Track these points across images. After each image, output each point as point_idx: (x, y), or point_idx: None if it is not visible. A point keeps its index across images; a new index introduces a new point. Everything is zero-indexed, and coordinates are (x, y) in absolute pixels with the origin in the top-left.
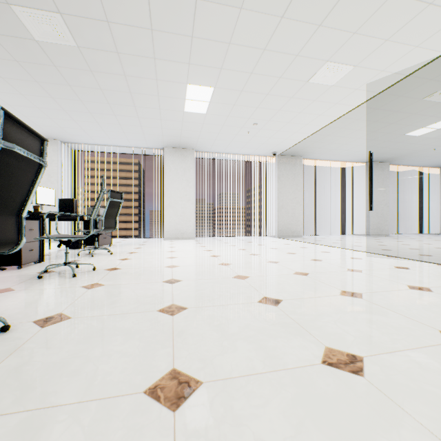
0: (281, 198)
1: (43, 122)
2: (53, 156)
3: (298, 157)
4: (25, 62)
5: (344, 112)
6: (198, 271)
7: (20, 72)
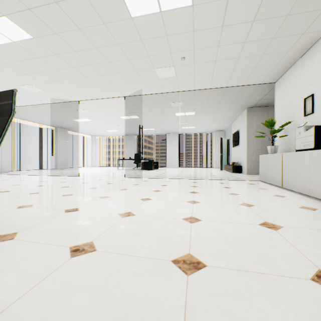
0: None
1: None
2: None
3: None
4: None
5: (41, 103)
6: None
7: None
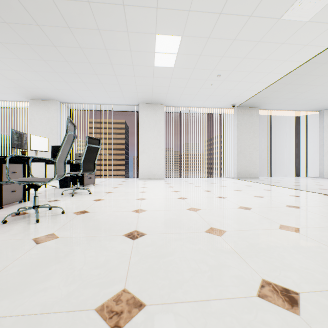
0: (239, 144)
1: (43, 85)
2: (54, 113)
3: (254, 108)
4: (13, 23)
5: (312, 55)
6: (165, 219)
7: (12, 35)
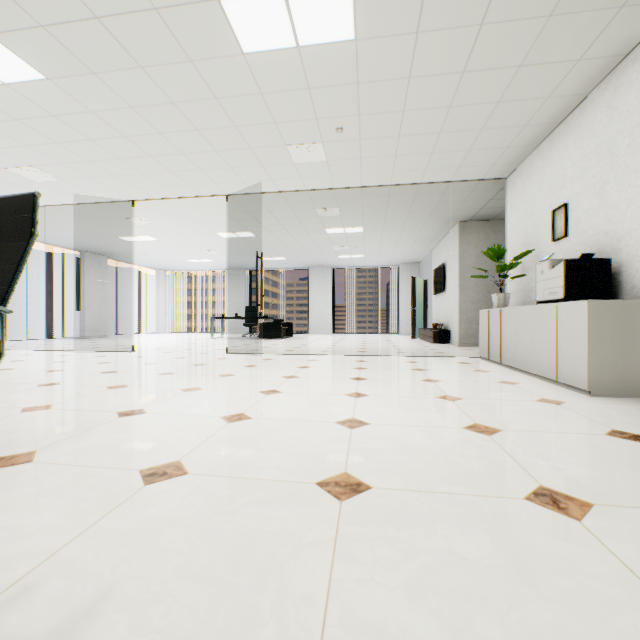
0: None
1: None
2: None
3: None
4: None
5: (52, 204)
6: None
7: None
